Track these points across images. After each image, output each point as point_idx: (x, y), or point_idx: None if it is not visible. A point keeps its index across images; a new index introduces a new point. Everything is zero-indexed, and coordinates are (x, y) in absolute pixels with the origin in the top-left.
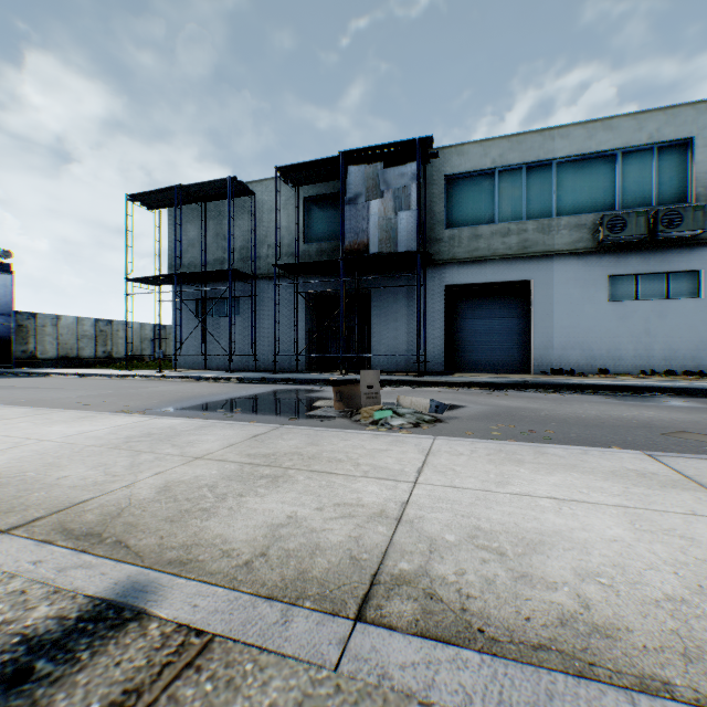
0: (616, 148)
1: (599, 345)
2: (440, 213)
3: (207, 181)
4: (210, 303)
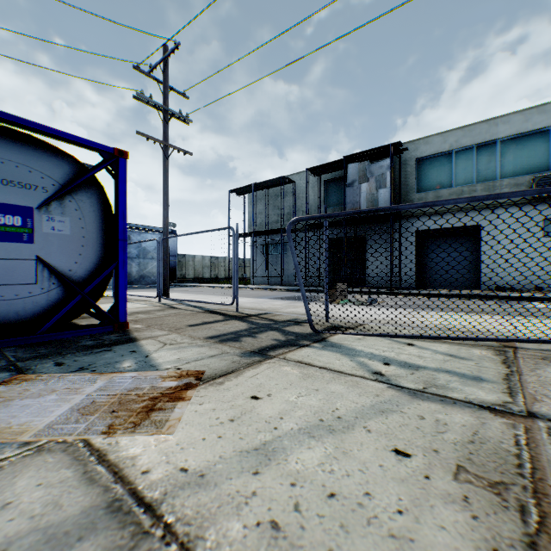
0: (549, 125)
1: (534, 269)
2: (411, 184)
3: (269, 180)
4: (270, 246)
